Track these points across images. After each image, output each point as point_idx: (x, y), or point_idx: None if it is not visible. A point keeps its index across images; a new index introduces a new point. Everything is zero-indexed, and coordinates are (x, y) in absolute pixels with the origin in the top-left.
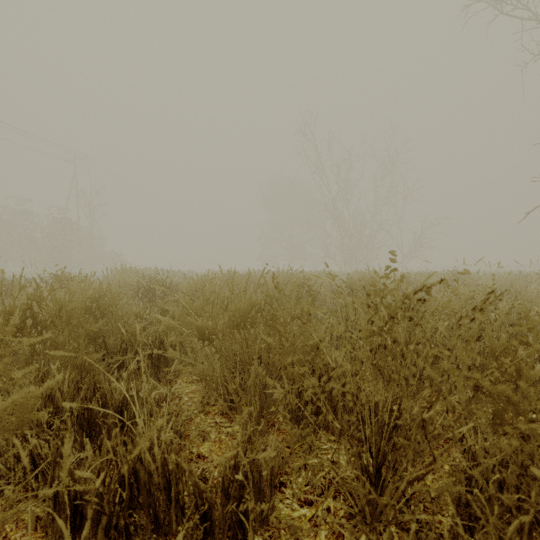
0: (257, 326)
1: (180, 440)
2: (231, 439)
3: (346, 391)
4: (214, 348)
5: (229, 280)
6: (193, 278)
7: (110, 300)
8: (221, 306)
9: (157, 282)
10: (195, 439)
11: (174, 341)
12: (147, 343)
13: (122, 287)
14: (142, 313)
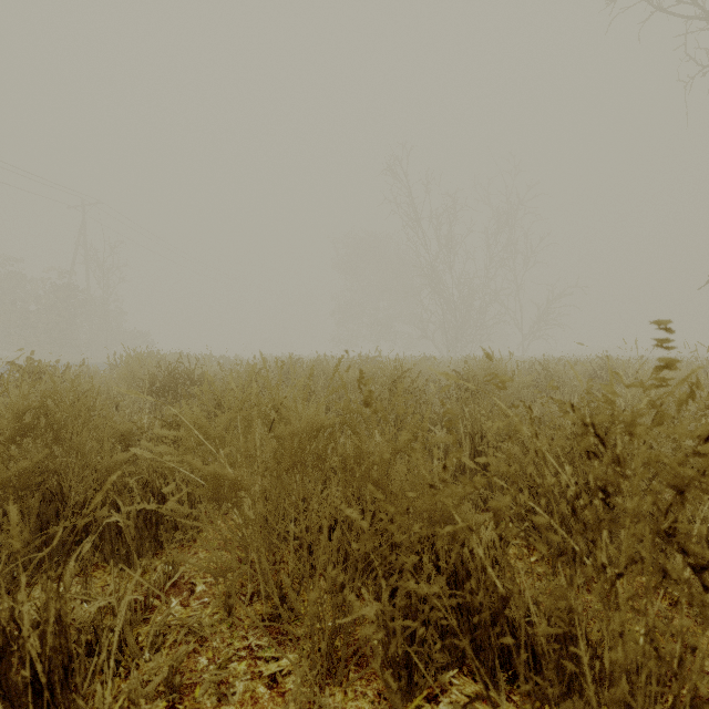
0: (328, 458)
1: (173, 702)
2: (275, 694)
3: (511, 614)
4: (242, 515)
5: (289, 370)
6: (210, 376)
7: (70, 413)
8: (264, 424)
9: (180, 374)
10: (203, 696)
11: (187, 479)
12: (137, 486)
13: (98, 387)
14: (149, 424)
